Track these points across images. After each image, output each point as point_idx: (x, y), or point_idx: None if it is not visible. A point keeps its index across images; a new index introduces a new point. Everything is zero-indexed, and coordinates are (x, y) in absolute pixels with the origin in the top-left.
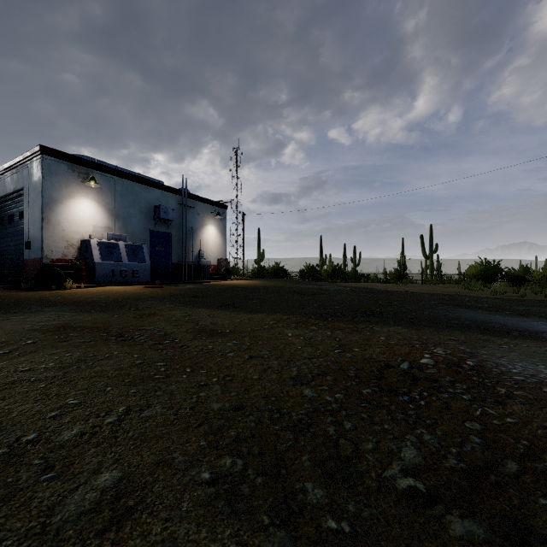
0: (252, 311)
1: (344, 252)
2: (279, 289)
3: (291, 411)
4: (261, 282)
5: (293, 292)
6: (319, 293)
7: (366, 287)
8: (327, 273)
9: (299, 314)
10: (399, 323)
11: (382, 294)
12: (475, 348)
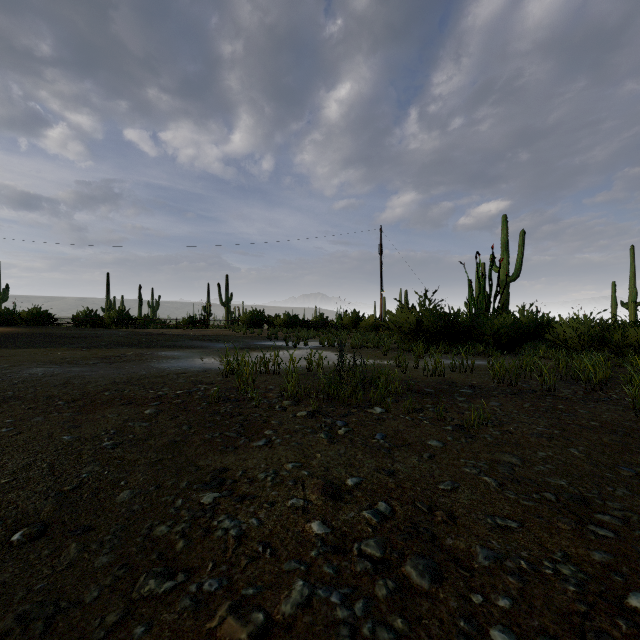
0: (21, 348)
1: (139, 295)
2: (44, 335)
3: (60, 361)
4: (17, 329)
5: (63, 337)
6: (92, 337)
7: (146, 332)
8: (112, 320)
9: (68, 347)
10: (141, 347)
11: (154, 336)
12: (163, 351)
